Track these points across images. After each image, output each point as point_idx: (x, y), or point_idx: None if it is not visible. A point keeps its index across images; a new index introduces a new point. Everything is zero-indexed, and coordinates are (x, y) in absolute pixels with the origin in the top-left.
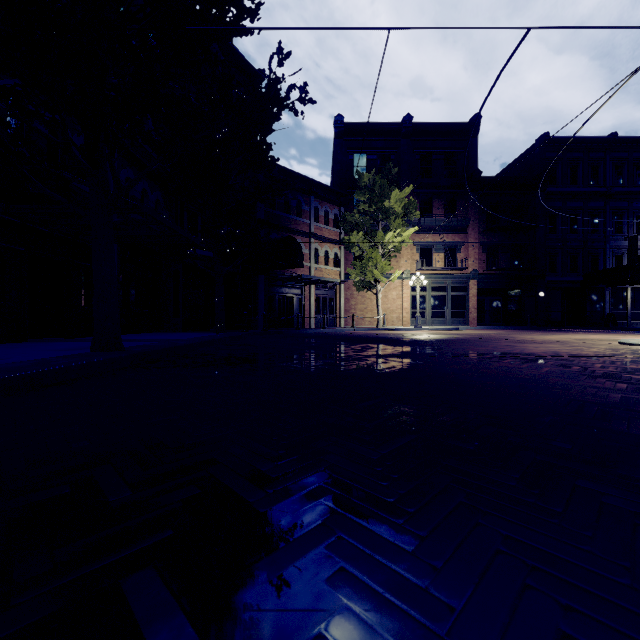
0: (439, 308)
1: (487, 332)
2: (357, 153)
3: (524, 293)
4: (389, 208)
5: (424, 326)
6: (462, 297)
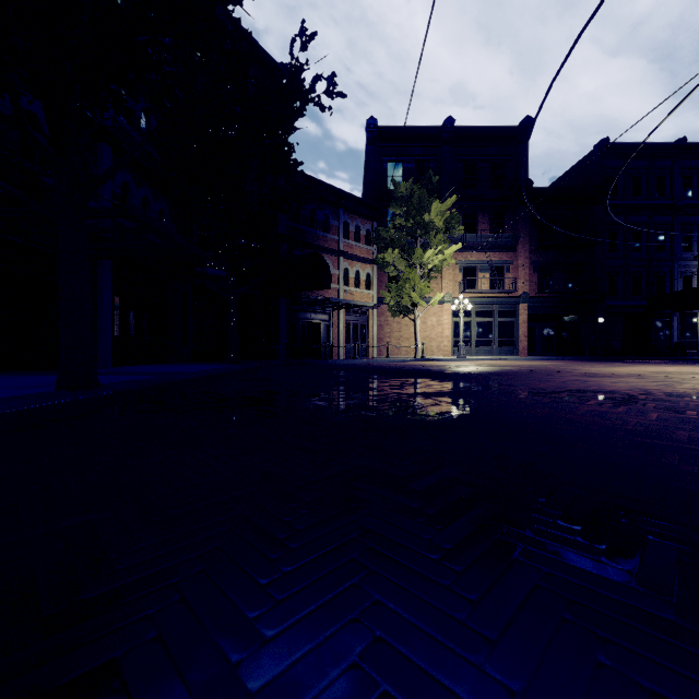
0: (485, 336)
1: (542, 363)
2: (392, 161)
3: (581, 319)
4: (429, 222)
5: (468, 356)
6: (511, 324)
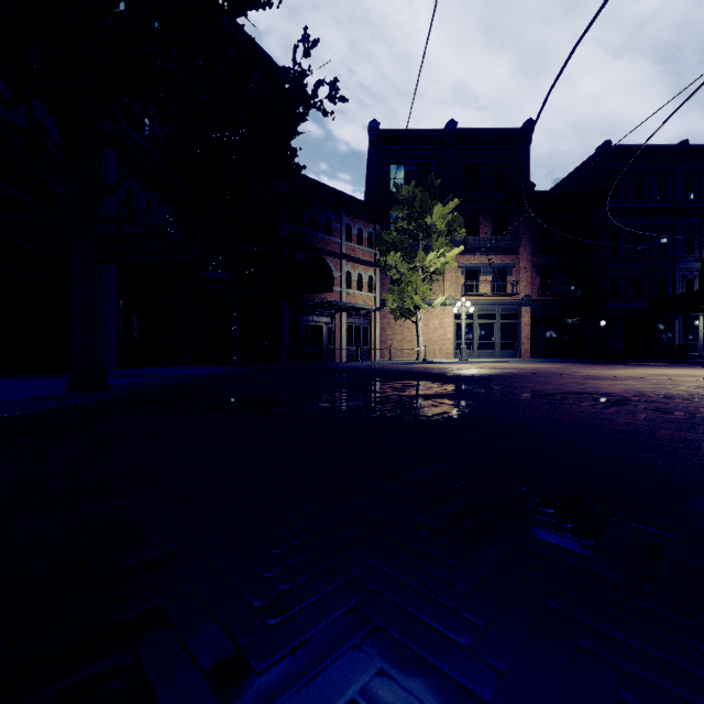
0: (487, 339)
1: (543, 366)
2: (394, 164)
3: (583, 322)
4: (431, 225)
5: (470, 359)
6: (513, 326)
